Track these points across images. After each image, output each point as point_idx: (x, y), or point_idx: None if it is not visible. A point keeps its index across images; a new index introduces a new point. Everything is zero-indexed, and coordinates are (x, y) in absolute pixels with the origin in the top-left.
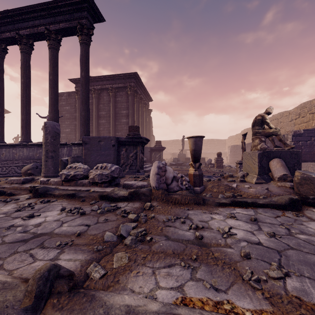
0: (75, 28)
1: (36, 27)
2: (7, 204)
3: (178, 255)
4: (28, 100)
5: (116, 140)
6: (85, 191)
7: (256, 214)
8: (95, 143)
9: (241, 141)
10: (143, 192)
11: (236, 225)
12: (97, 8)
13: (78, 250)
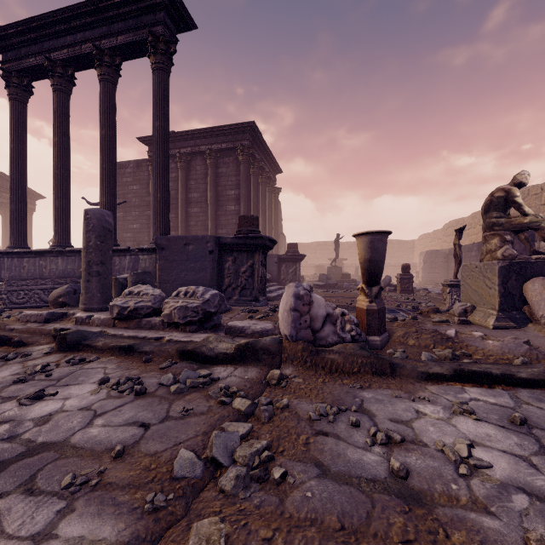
0: (144, 43)
1: (79, 46)
2: (6, 365)
3: (356, 536)
4: (65, 174)
5: (217, 242)
6: (154, 340)
7: (518, 404)
8: (178, 249)
9: (444, 242)
10: (265, 345)
11: (481, 436)
12: (182, 4)
13: (106, 504)
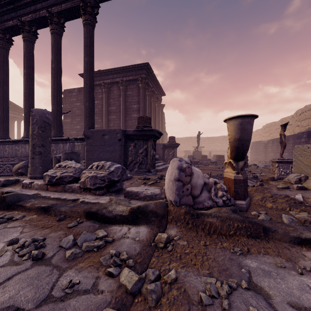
0: (78, 8)
1: (38, 12)
2: None
3: None
4: (31, 93)
5: (123, 133)
6: (71, 201)
7: None
8: (98, 138)
9: (262, 137)
10: (153, 209)
11: None
12: None
13: None
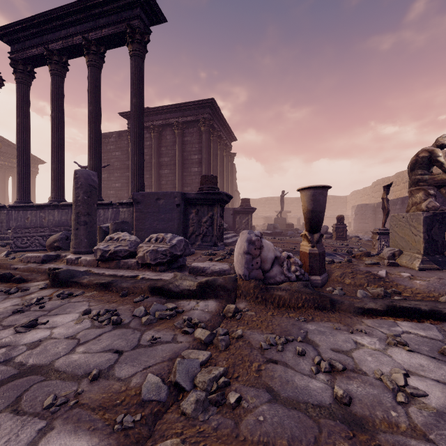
0: (124, 35)
1: (71, 38)
2: (8, 298)
3: None
4: (60, 142)
5: (182, 197)
6: (129, 278)
7: (445, 337)
8: (151, 203)
9: (372, 197)
10: (222, 283)
11: (415, 366)
12: (154, 1)
13: (81, 424)
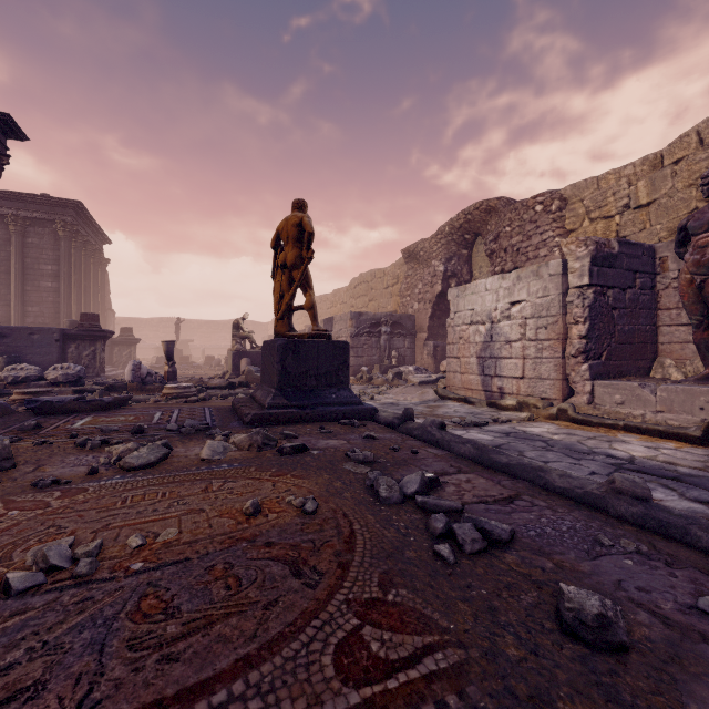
0: None
1: None
2: None
3: None
4: None
5: (62, 333)
6: None
7: None
8: (22, 337)
9: None
10: (120, 385)
11: None
12: (18, 127)
13: None
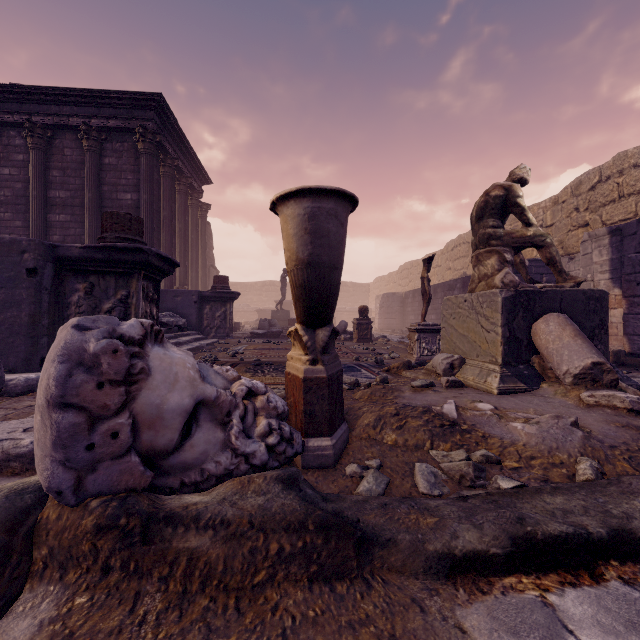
0: None
1: None
2: None
3: None
4: None
5: (48, 254)
6: None
7: None
8: None
9: (399, 286)
10: None
11: None
12: None
13: None
